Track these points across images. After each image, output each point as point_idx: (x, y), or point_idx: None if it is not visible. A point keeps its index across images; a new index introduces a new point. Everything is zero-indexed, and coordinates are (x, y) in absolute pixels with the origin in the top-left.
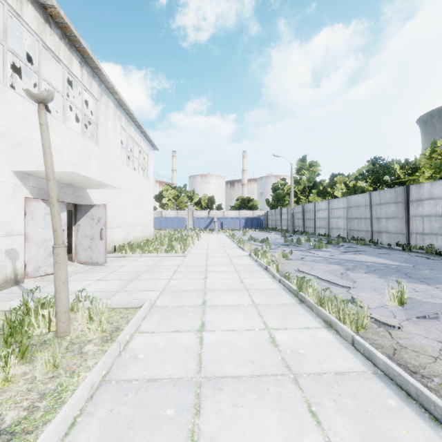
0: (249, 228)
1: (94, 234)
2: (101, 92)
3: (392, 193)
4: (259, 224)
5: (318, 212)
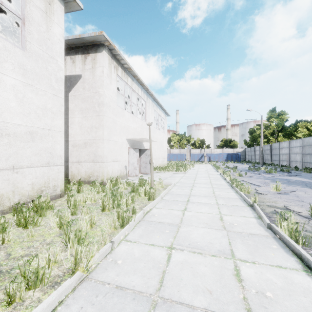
0: (229, 161)
1: (147, 161)
2: (147, 97)
3: None
4: (237, 158)
5: (282, 149)
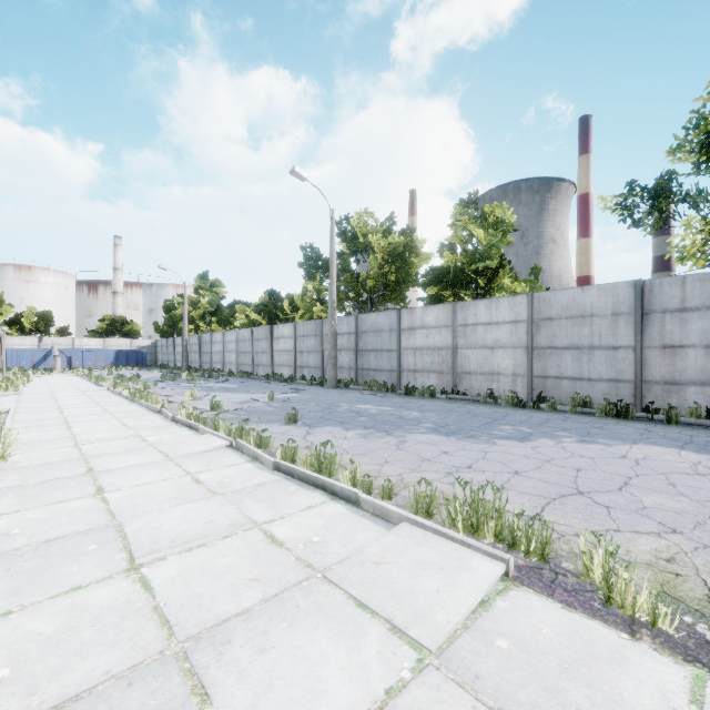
0: (123, 365)
1: None
2: None
3: (264, 330)
4: (140, 360)
5: (215, 345)
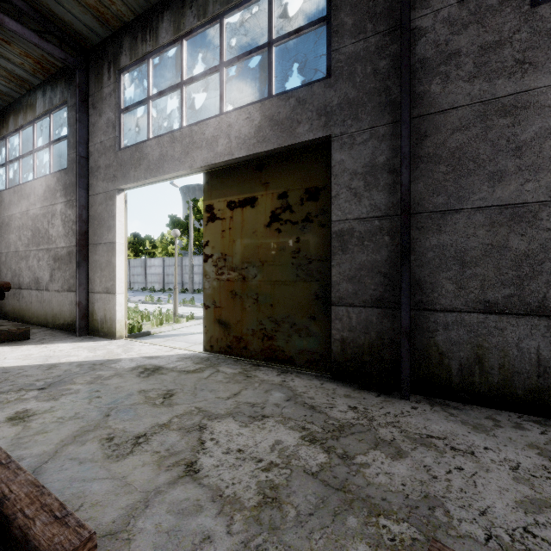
0: None
1: None
2: None
3: (140, 261)
4: None
5: None
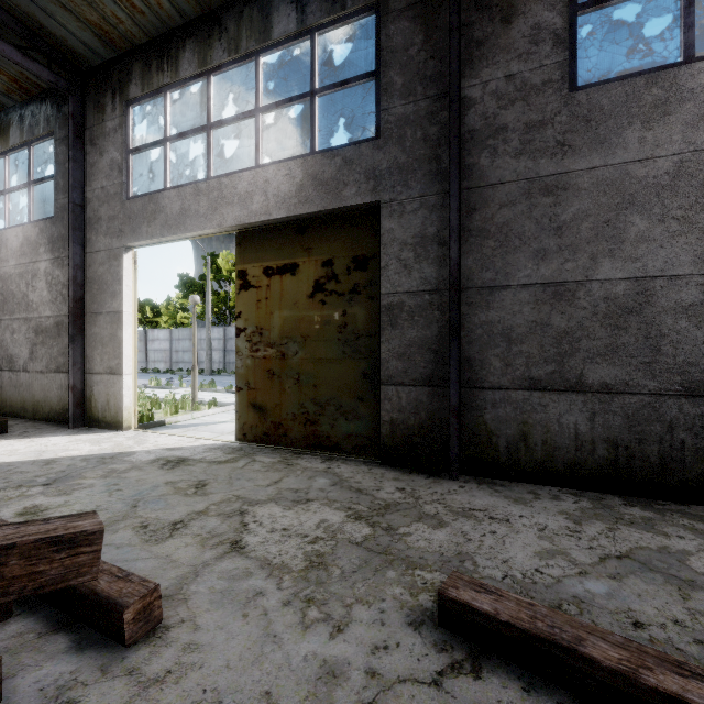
0: None
1: None
2: None
3: (138, 333)
4: None
5: None
